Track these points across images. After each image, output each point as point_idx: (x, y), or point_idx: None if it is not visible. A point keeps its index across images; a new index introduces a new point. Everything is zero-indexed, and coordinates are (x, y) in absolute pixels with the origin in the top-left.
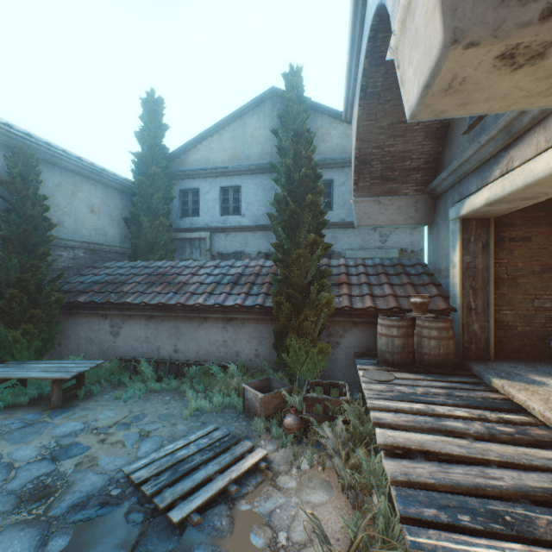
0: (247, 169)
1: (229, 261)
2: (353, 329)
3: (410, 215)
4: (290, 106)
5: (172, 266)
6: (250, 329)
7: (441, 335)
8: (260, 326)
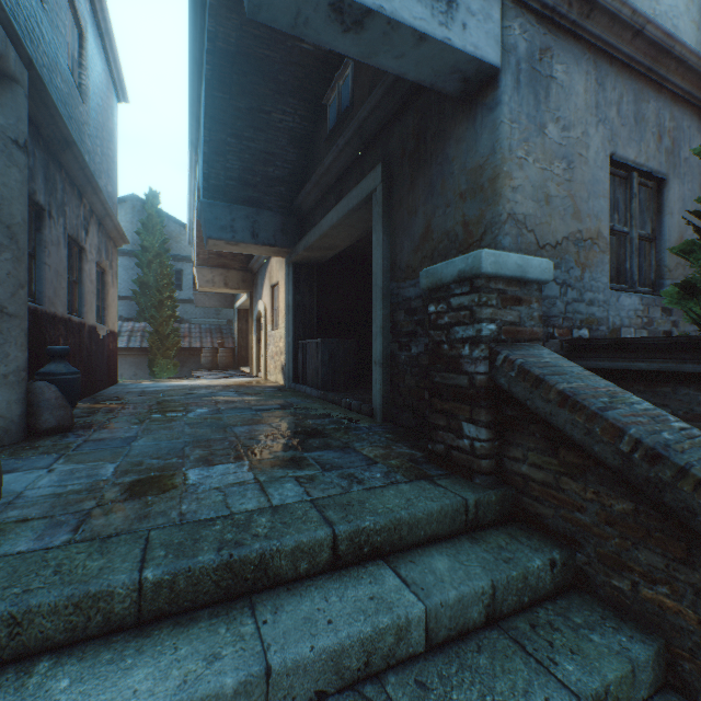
0: None
1: None
2: (192, 358)
3: (224, 303)
4: (151, 218)
5: None
6: (131, 360)
7: (227, 355)
8: (138, 358)
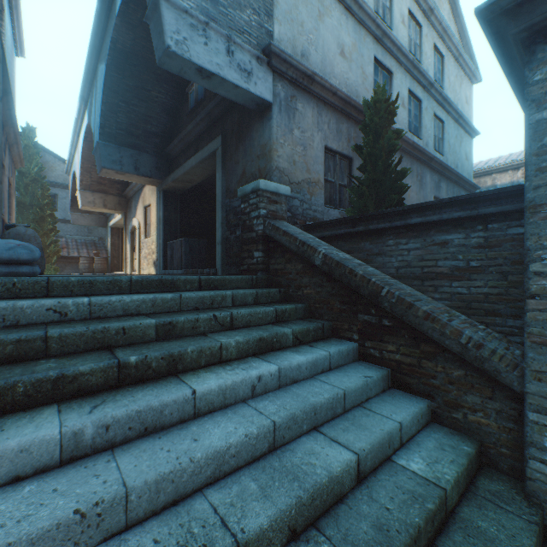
0: None
1: None
2: (70, 265)
3: (98, 223)
4: (28, 149)
5: None
6: None
7: (103, 262)
8: None
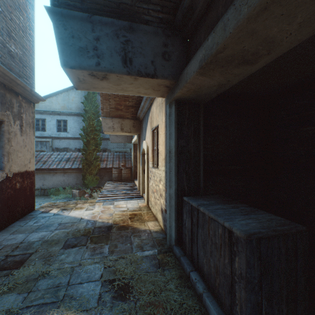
0: (70, 114)
1: (64, 152)
2: (107, 173)
3: (126, 140)
4: (89, 94)
5: (38, 154)
6: (74, 175)
7: (127, 172)
8: (77, 174)
